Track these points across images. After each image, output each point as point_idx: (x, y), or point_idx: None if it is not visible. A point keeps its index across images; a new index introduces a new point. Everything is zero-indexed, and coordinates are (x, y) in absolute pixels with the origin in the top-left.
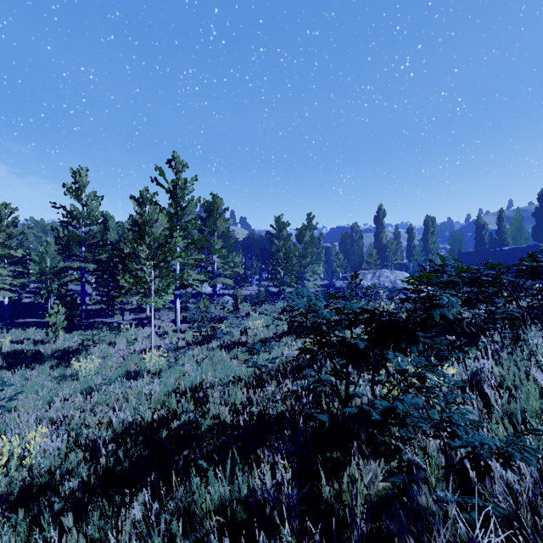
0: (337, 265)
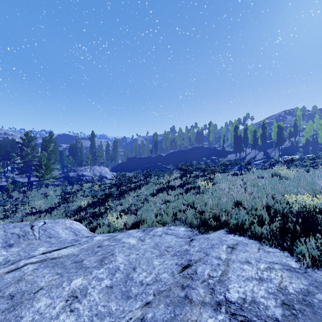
0: (68, 162)
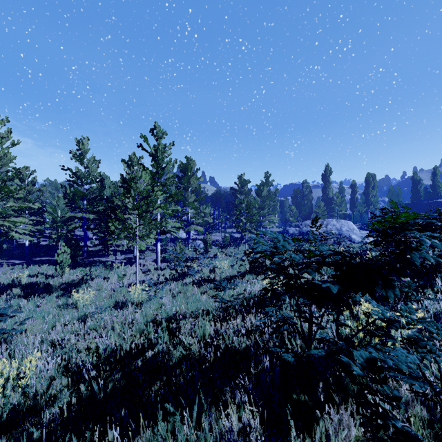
0: (290, 215)
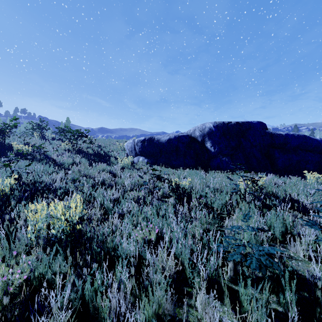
0: None
